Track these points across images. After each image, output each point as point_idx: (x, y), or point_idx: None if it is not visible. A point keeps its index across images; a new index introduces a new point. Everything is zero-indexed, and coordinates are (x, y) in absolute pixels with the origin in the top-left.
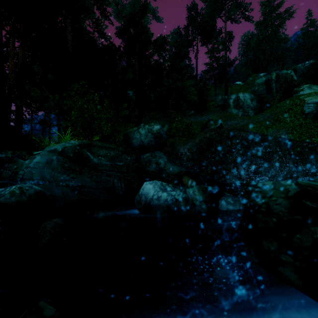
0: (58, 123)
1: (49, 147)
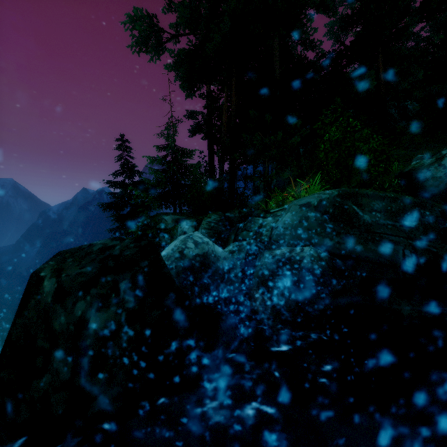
0: (278, 174)
1: (296, 201)
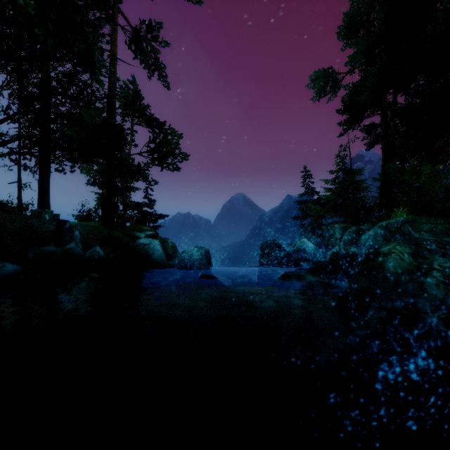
0: None
1: (380, 223)
